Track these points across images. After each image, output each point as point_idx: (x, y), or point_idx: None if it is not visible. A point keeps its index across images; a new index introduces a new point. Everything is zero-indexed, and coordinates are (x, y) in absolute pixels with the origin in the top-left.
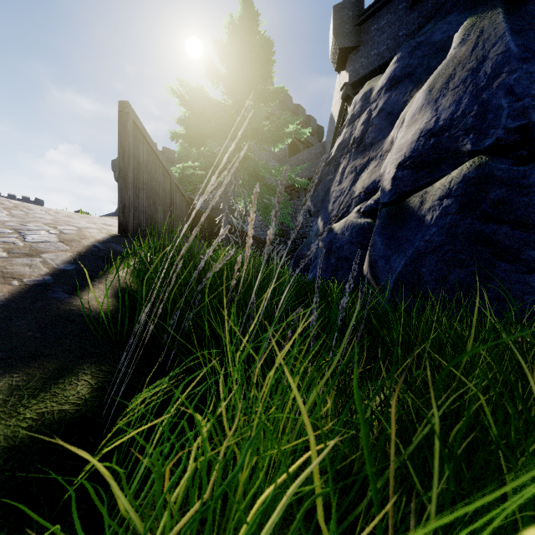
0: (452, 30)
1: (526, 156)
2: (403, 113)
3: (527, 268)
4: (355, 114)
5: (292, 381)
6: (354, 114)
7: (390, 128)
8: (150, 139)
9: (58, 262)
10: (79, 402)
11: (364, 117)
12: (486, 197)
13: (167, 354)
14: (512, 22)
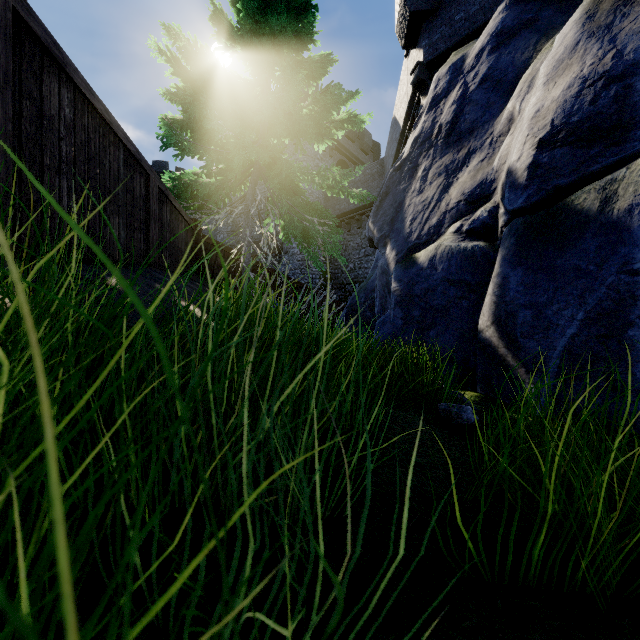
0: None
1: None
2: (527, 73)
3: None
4: (440, 93)
5: None
6: (437, 94)
7: (503, 101)
8: (81, 80)
9: None
10: None
11: (455, 94)
12: None
13: None
14: None
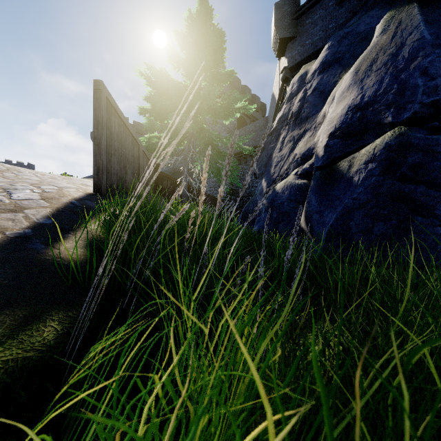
0: (374, 22)
1: (438, 127)
2: (333, 91)
3: (440, 222)
4: (293, 92)
5: (244, 351)
6: (292, 93)
7: (323, 104)
8: (120, 112)
9: (38, 216)
10: (44, 348)
11: (300, 95)
12: (405, 162)
13: (130, 299)
14: (425, 14)
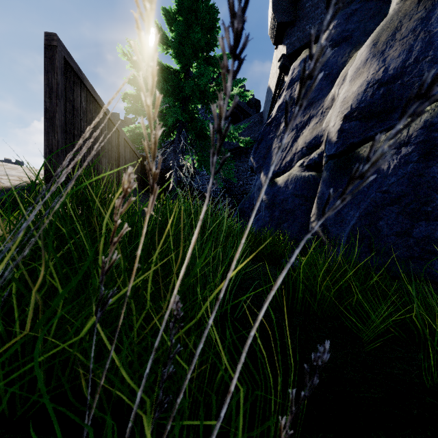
0: None
1: None
2: (343, 71)
3: None
4: (294, 78)
5: None
6: (292, 78)
7: (330, 87)
8: (90, 85)
9: None
10: None
11: None
12: None
13: None
14: None
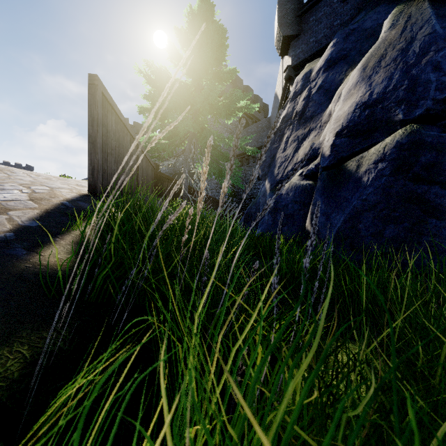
0: (381, 18)
1: None
2: (339, 89)
3: None
4: (297, 91)
5: None
6: (296, 92)
7: (328, 102)
8: (118, 110)
9: (23, 218)
10: (3, 384)
11: (304, 94)
12: (418, 161)
13: (120, 313)
14: (436, 7)
